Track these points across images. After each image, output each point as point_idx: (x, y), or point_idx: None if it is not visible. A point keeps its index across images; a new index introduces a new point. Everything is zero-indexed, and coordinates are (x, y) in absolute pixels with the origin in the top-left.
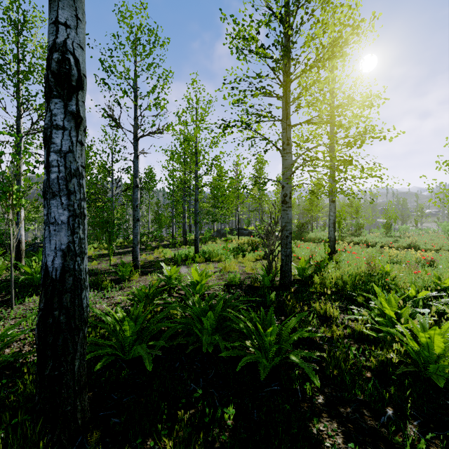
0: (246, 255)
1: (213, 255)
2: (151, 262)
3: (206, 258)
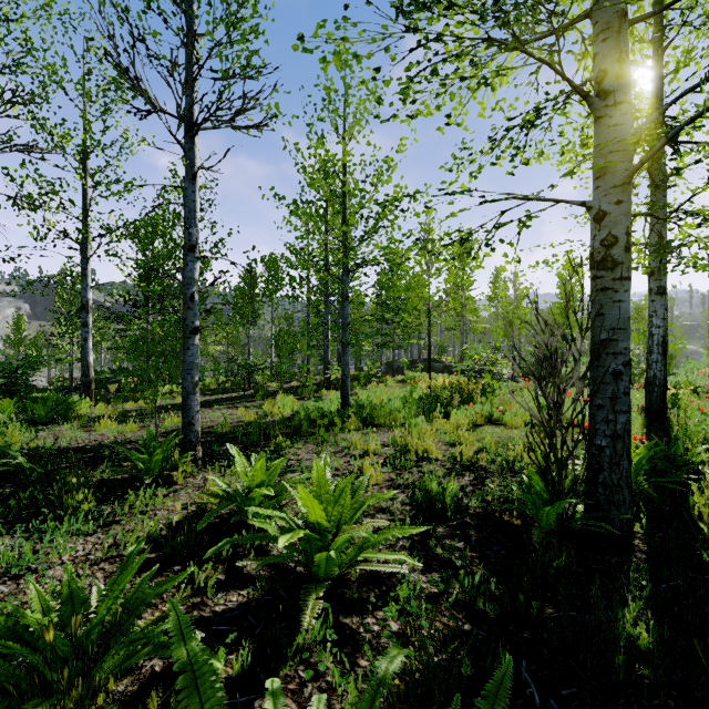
0: (453, 414)
1: (379, 414)
2: (247, 427)
3: (364, 420)
